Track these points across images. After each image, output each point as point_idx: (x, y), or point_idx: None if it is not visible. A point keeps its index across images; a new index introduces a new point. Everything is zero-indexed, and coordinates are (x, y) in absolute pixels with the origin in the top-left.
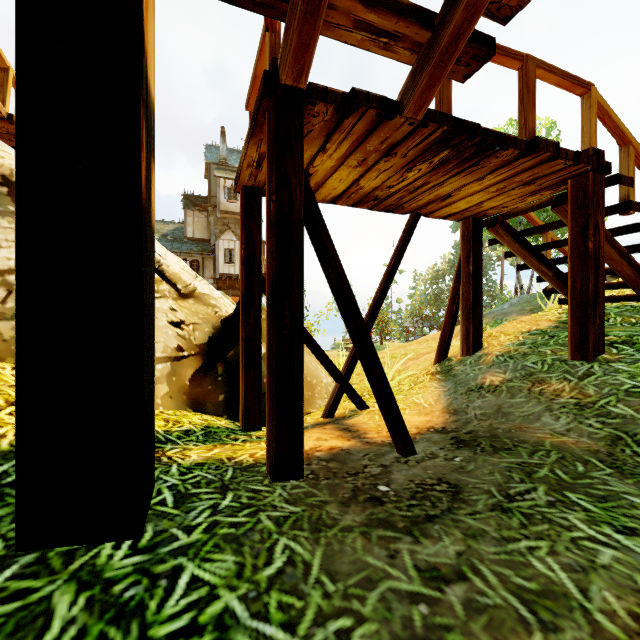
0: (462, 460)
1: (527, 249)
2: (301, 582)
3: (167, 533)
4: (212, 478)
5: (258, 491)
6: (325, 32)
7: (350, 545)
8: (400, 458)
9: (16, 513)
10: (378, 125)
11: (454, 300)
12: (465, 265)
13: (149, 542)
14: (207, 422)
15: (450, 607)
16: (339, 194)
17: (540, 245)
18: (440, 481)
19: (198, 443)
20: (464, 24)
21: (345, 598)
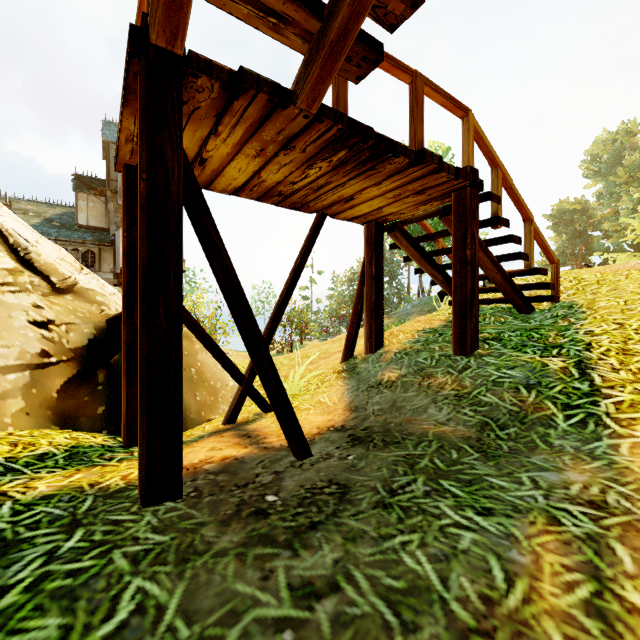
0: (355, 458)
1: (422, 254)
2: (147, 634)
3: None
4: (60, 513)
5: (120, 522)
6: None
7: (220, 573)
8: (295, 462)
9: None
10: (272, 113)
11: (359, 300)
12: (369, 267)
13: None
14: (76, 441)
15: (317, 627)
16: (241, 185)
17: (432, 251)
18: (330, 483)
19: (55, 469)
20: (351, 20)
21: None
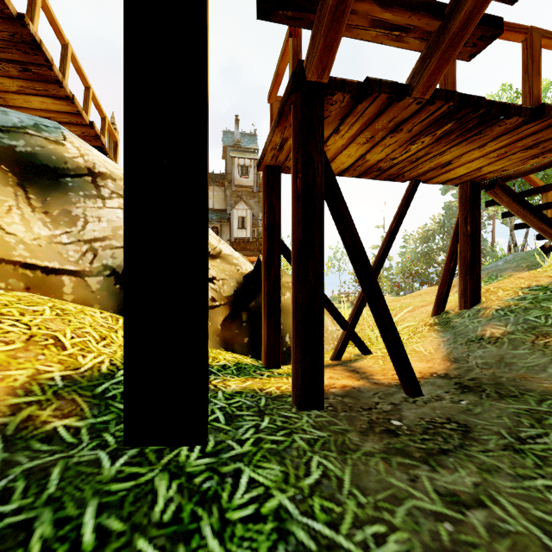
0: (468, 403)
1: (527, 209)
2: (337, 492)
3: (225, 443)
4: (250, 404)
5: (288, 417)
6: (344, 33)
7: (374, 467)
8: (408, 398)
9: (124, 418)
10: (388, 107)
11: (451, 258)
12: (463, 226)
13: (213, 449)
14: (237, 359)
15: (473, 528)
16: (346, 167)
17: (541, 205)
18: (449, 420)
19: (233, 376)
20: (474, 10)
21: (376, 509)
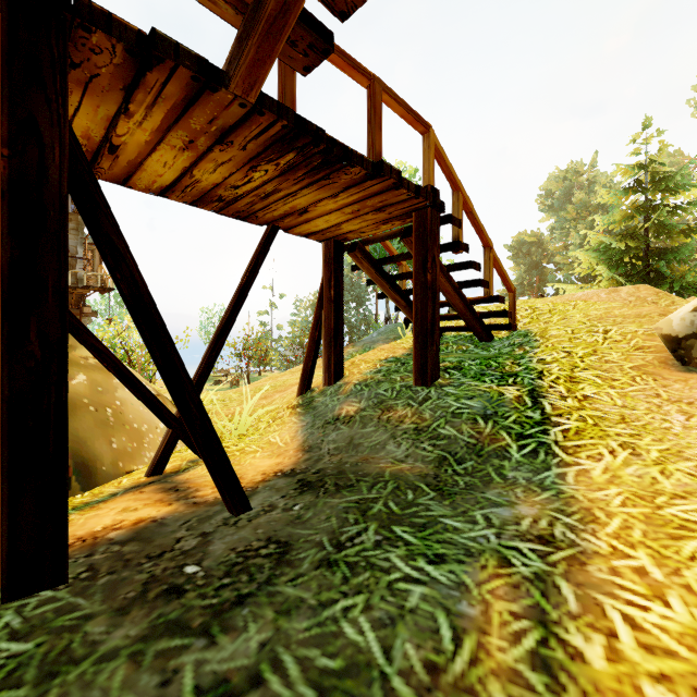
0: (302, 508)
1: (384, 278)
2: None
3: None
4: None
5: None
6: None
7: (102, 686)
8: (230, 519)
9: None
10: (199, 95)
11: (317, 326)
12: (327, 289)
13: None
14: None
15: None
16: (169, 184)
17: (395, 275)
18: (269, 541)
19: None
20: None
21: None
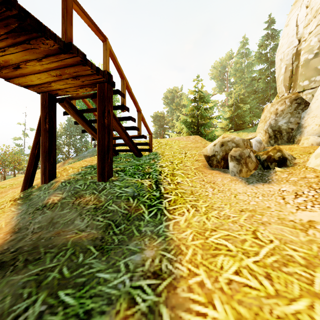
0: None
1: (84, 121)
2: None
3: None
4: None
5: None
6: None
7: None
8: None
9: None
10: None
11: (36, 146)
12: (44, 123)
13: None
14: None
15: None
16: None
17: (91, 120)
18: None
19: None
20: None
21: None
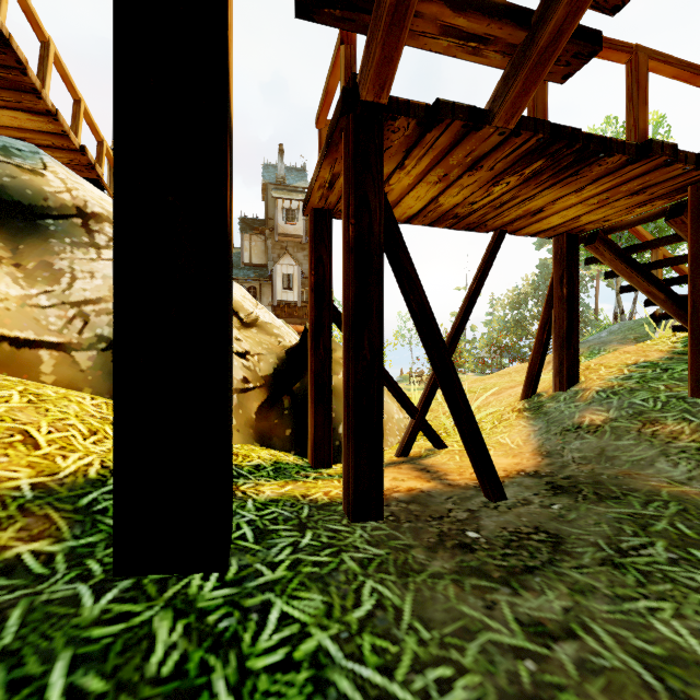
0: (561, 508)
1: (633, 268)
2: (393, 627)
3: (251, 568)
4: (289, 515)
5: (337, 531)
6: (408, 41)
7: (442, 592)
8: (488, 503)
9: (114, 539)
10: (464, 137)
11: (544, 328)
12: (558, 288)
13: (235, 576)
14: (276, 457)
15: (560, 666)
16: (415, 213)
17: (650, 263)
18: (537, 530)
19: (269, 479)
20: (567, 20)
21: (442, 647)
